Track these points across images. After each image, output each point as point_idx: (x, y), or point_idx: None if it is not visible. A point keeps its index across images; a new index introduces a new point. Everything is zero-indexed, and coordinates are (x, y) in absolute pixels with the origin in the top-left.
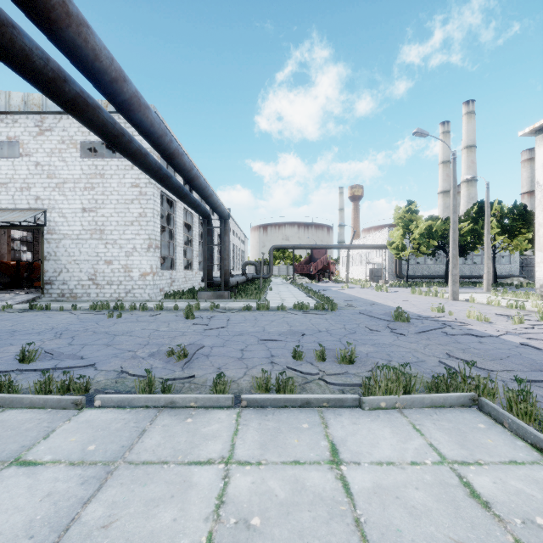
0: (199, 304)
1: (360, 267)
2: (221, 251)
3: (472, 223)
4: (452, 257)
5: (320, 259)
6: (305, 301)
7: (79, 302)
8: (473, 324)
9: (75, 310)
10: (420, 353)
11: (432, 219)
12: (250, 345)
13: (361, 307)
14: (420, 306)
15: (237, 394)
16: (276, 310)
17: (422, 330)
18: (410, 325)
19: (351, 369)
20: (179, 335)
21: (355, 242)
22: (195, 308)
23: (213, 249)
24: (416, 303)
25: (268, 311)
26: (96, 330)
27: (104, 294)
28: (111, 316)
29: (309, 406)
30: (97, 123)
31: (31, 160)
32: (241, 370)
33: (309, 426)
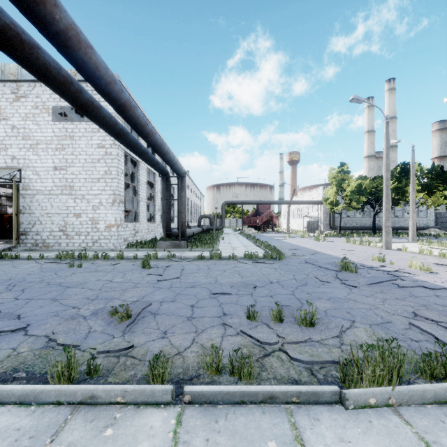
0: (157, 253)
1: (298, 220)
2: (178, 205)
3: (396, 182)
4: (385, 210)
5: (264, 213)
6: (253, 250)
7: (50, 251)
8: (419, 274)
9: (42, 259)
10: (381, 310)
11: (361, 178)
12: (202, 300)
13: (306, 256)
14: (359, 255)
15: (180, 376)
16: (227, 259)
17: (373, 281)
18: (358, 275)
19: (314, 334)
20: (131, 287)
21: (294, 198)
22: (153, 257)
23: (173, 204)
24: (354, 252)
25: (220, 260)
26: (51, 281)
27: (73, 244)
28: (72, 265)
29: (273, 402)
30: (37, 65)
31: (8, 124)
32: (189, 335)
33: (277, 446)
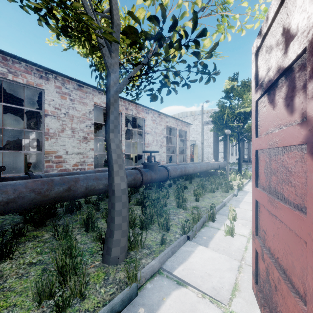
0: (243, 165)
1: None
2: (248, 150)
3: None
4: None
5: None
6: None
7: None
8: None
9: None
10: None
11: None
12: None
13: None
14: None
15: None
16: None
17: None
18: None
19: None
20: (243, 169)
21: None
22: None
23: None
24: None
25: None
26: None
27: None
28: None
29: None
30: None
31: (191, 128)
32: None
33: None
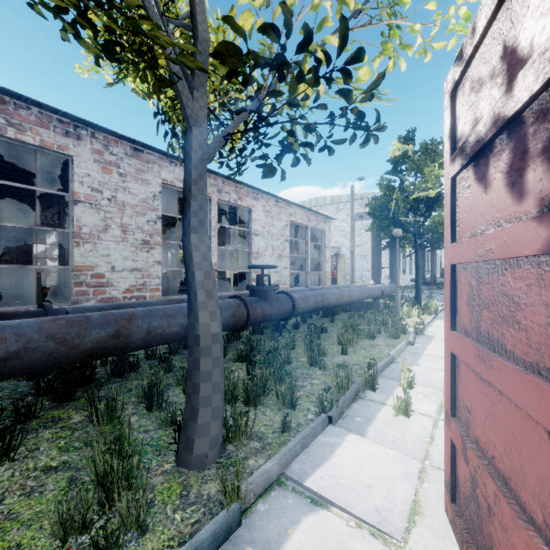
0: (422, 290)
1: None
2: (431, 264)
3: None
4: None
5: None
6: None
7: None
8: None
9: None
10: None
11: None
12: None
13: None
14: None
15: None
16: None
17: None
18: None
19: None
20: (423, 297)
21: None
22: None
23: None
24: None
25: None
26: None
27: None
28: None
29: None
30: None
31: (333, 225)
32: None
33: None
